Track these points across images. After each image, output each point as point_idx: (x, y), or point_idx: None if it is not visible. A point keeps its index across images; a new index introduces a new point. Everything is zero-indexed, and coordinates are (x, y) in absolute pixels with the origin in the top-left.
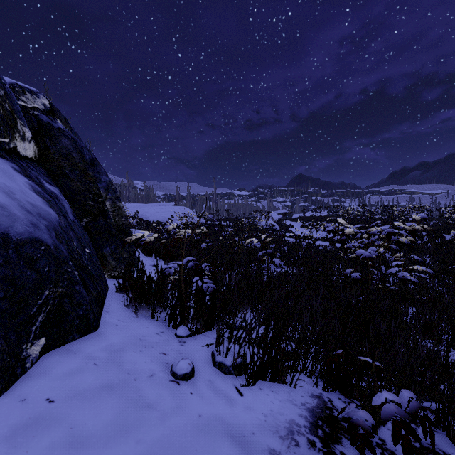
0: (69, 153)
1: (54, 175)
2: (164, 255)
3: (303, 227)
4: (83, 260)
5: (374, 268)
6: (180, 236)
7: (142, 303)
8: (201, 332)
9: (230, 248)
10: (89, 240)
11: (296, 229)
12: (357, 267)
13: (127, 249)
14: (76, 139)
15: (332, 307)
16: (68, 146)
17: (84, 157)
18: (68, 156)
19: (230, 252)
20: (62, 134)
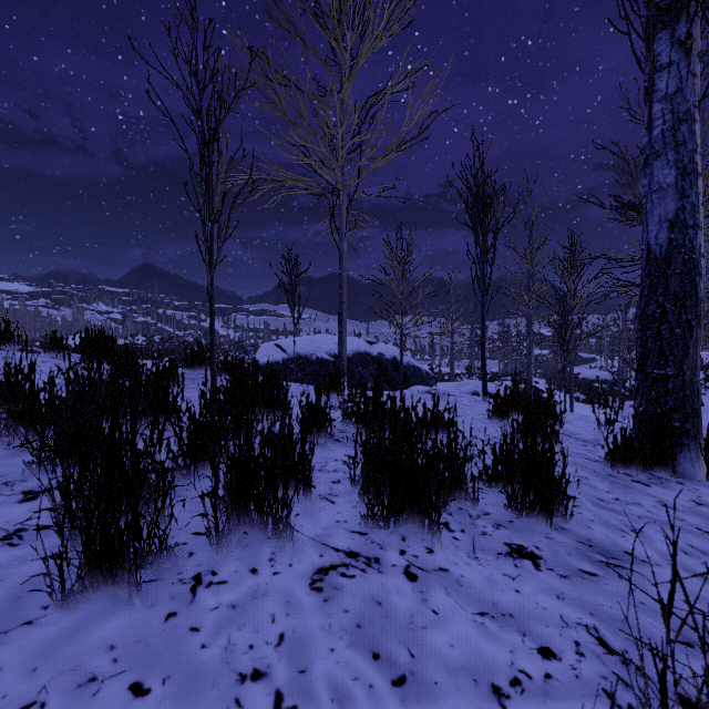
0: None
1: None
2: None
3: None
4: None
5: None
6: None
7: None
8: None
9: None
10: None
11: None
12: None
13: None
14: None
15: None
16: None
17: None
18: None
19: None
20: None
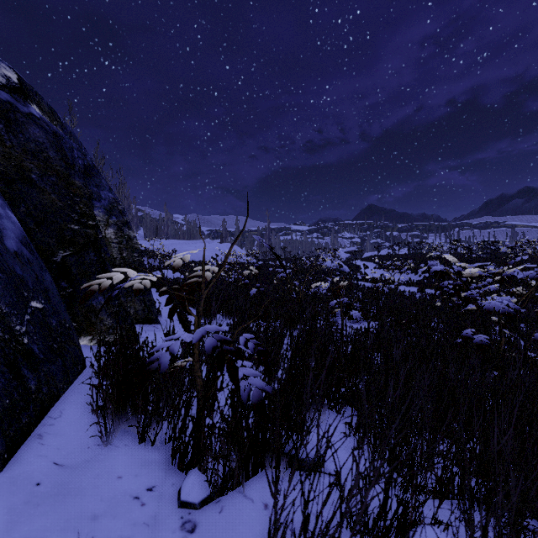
0: (41, 150)
1: (8, 181)
2: (169, 315)
3: (378, 268)
4: (10, 325)
5: (504, 327)
6: (197, 279)
7: (126, 408)
8: (236, 484)
9: (288, 295)
10: (53, 286)
11: (368, 271)
12: (464, 323)
13: (141, 297)
14: (62, 135)
15: (463, 398)
16: (41, 139)
17: (68, 158)
18: (39, 153)
19: (288, 301)
20: (34, 121)
